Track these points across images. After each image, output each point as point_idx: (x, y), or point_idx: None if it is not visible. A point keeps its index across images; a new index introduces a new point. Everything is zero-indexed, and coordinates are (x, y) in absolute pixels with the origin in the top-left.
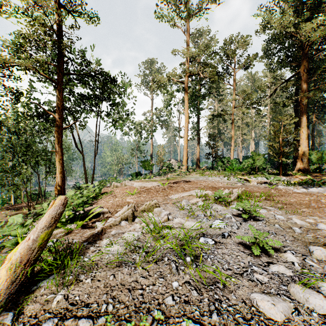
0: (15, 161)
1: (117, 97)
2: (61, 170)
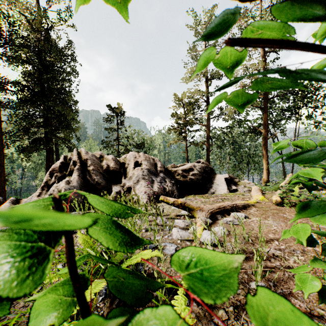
0: (235, 161)
1: (319, 98)
2: (267, 168)
